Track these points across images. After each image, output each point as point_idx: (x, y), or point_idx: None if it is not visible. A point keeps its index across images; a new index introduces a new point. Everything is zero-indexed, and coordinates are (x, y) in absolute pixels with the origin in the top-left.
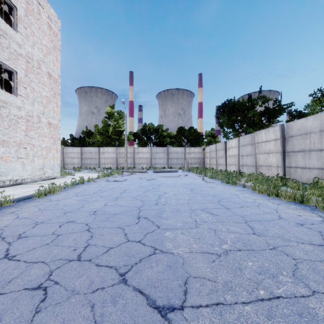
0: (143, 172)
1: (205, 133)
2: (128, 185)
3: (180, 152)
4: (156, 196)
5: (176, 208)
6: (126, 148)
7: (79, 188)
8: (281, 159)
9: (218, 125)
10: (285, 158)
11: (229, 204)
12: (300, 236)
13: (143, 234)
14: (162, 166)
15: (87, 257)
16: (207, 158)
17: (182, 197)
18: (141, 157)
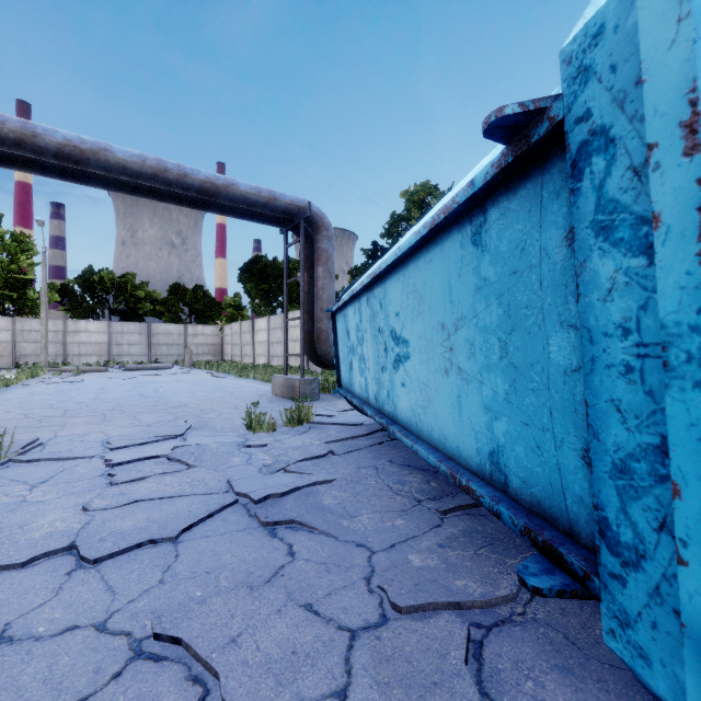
0: (100, 371)
1: (225, 301)
2: (98, 384)
3: (176, 333)
4: (152, 389)
5: (178, 392)
6: (46, 322)
7: (16, 390)
8: None
9: (246, 291)
10: None
11: (227, 388)
12: (256, 394)
13: (156, 400)
14: (136, 359)
15: (127, 406)
16: (228, 344)
17: (183, 388)
18: (85, 342)
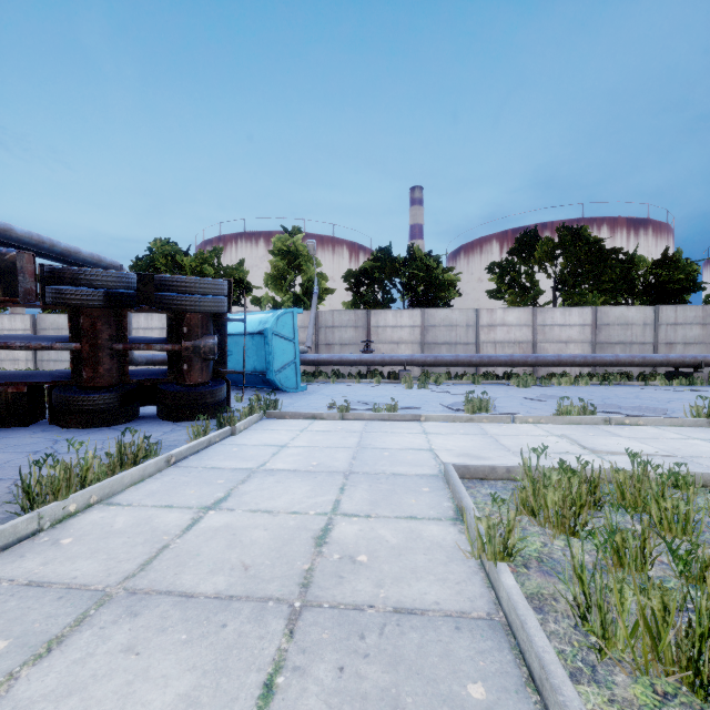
0: None
1: None
2: None
3: None
4: None
5: None
6: None
7: None
8: (32, 352)
9: None
10: (38, 351)
11: None
12: None
13: None
14: None
15: None
16: None
17: None
18: None
